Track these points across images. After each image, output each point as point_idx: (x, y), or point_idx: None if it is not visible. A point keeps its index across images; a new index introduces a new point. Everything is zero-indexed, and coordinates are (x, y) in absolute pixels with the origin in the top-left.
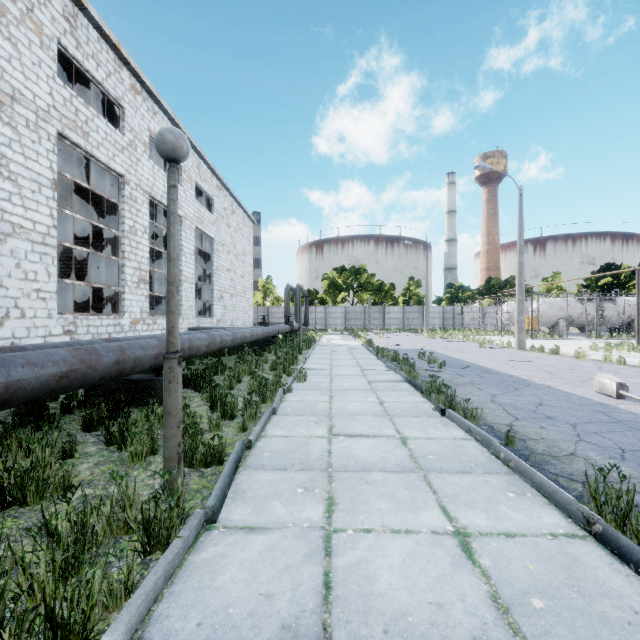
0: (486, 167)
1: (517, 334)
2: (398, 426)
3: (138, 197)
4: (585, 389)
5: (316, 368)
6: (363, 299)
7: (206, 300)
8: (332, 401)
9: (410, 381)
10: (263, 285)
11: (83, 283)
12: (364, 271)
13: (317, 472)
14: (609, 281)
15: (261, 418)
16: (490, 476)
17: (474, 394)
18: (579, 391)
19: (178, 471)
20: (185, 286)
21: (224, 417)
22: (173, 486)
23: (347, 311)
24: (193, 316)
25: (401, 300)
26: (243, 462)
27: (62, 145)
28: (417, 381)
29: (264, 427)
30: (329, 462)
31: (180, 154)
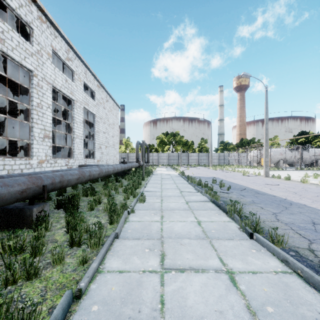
0: (247, 75)
1: (264, 168)
2: (220, 253)
3: (43, 85)
4: None
5: (152, 191)
6: (177, 149)
7: (91, 149)
8: (163, 221)
9: (214, 202)
10: (125, 142)
11: (1, 137)
12: (178, 134)
13: None
14: (303, 140)
15: (101, 249)
16: None
17: (261, 213)
18: None
19: None
20: (76, 141)
21: (72, 244)
22: None
23: (169, 155)
24: (82, 158)
25: (197, 150)
26: None
27: None
28: (218, 201)
29: (104, 256)
30: None
31: None
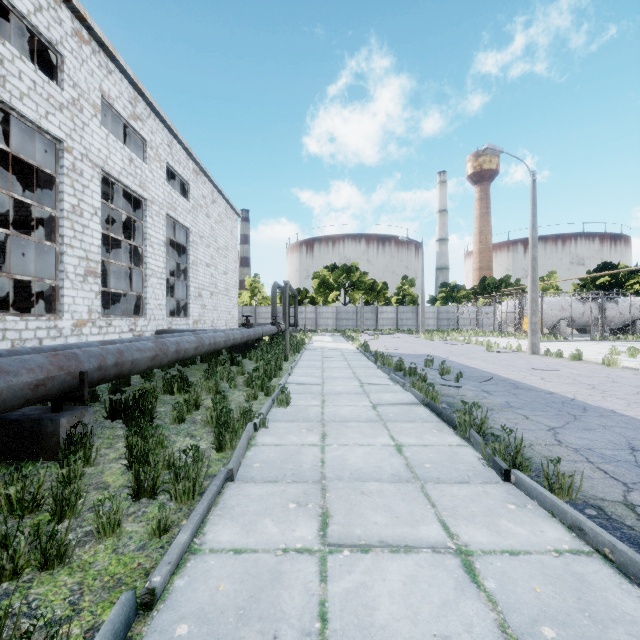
0: (496, 149)
1: (530, 337)
2: (442, 511)
3: (85, 170)
4: None
5: (304, 382)
6: (355, 298)
7: (181, 298)
8: (325, 445)
9: (429, 405)
10: (250, 284)
11: None
12: (356, 269)
13: None
14: (606, 280)
15: (198, 503)
16: None
17: (525, 427)
18: None
19: None
20: (152, 281)
21: (139, 494)
22: None
23: (338, 311)
24: (163, 316)
25: (394, 300)
26: None
27: None
28: (437, 404)
29: (204, 518)
30: None
31: None
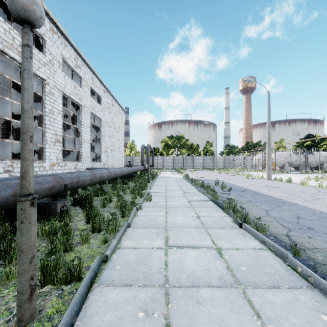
0: (250, 80)
1: (267, 171)
2: (213, 237)
3: (55, 93)
4: (319, 205)
5: (157, 192)
6: (182, 152)
7: (97, 152)
8: (167, 216)
9: (214, 201)
10: (130, 145)
11: (18, 142)
12: (183, 138)
13: (156, 289)
14: (309, 143)
15: (118, 233)
16: (296, 292)
17: (254, 210)
18: (316, 207)
19: (30, 302)
20: (84, 145)
21: (94, 231)
22: (25, 317)
23: (174, 159)
24: (89, 161)
25: (202, 153)
26: (98, 277)
27: (5, 59)
28: (218, 200)
29: (120, 239)
30: (166, 276)
31: (32, 16)
